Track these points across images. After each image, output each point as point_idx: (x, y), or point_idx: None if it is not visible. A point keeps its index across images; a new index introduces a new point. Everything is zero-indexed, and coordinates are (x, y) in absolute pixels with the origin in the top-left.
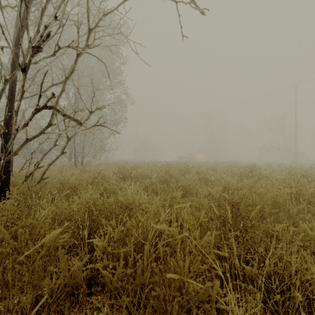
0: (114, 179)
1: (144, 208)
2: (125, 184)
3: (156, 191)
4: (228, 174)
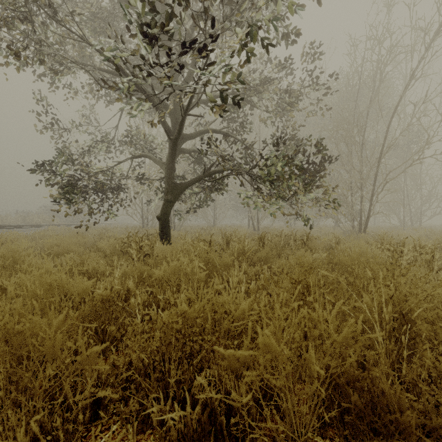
0: None
1: None
2: None
3: None
4: None
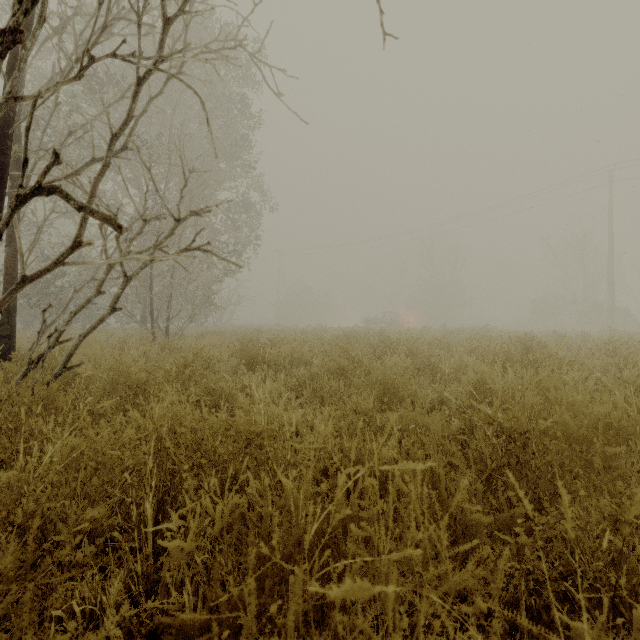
0: (232, 367)
1: (294, 436)
2: (254, 379)
3: (321, 394)
4: (477, 357)
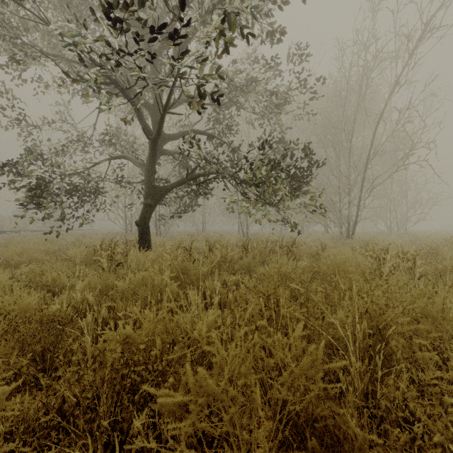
0: None
1: None
2: None
3: None
4: None
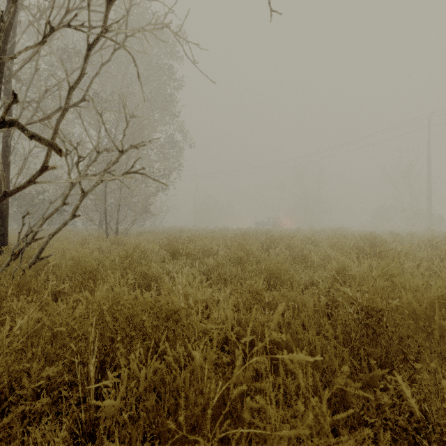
0: (161, 257)
1: (204, 310)
2: (176, 266)
3: (224, 277)
4: (336, 250)
